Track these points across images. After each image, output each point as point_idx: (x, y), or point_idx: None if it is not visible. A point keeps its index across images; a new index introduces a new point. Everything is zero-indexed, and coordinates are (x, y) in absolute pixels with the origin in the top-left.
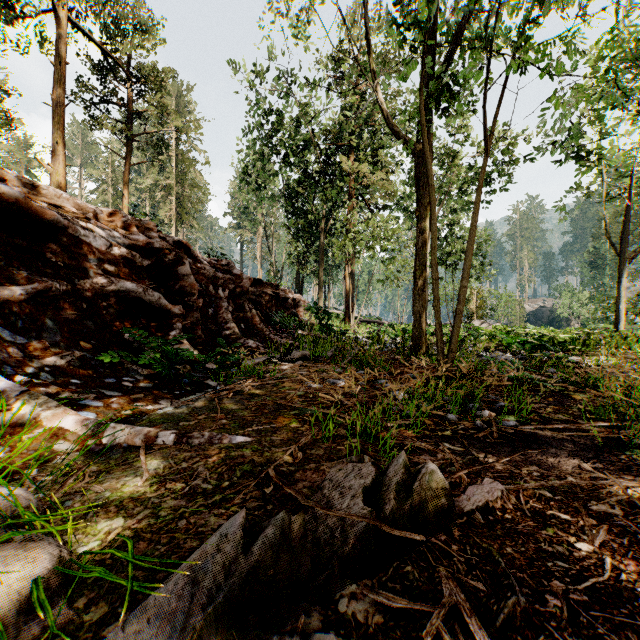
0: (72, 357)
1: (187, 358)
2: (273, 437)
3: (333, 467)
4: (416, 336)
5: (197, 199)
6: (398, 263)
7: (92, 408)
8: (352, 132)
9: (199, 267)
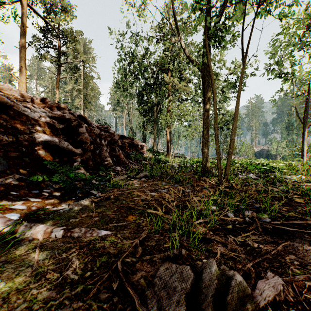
0: (13, 179)
1: (81, 178)
2: (124, 231)
3: (162, 265)
4: (204, 165)
5: (94, 96)
6: (193, 127)
7: (18, 210)
8: (170, 62)
9: (91, 129)
